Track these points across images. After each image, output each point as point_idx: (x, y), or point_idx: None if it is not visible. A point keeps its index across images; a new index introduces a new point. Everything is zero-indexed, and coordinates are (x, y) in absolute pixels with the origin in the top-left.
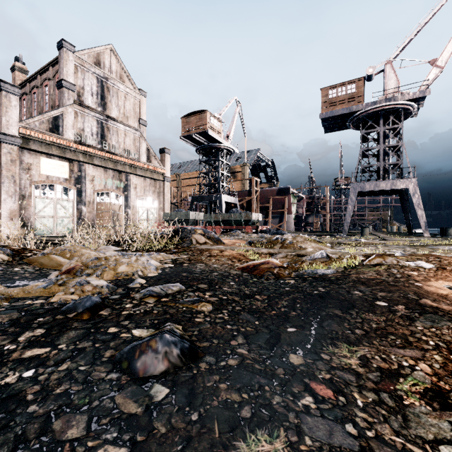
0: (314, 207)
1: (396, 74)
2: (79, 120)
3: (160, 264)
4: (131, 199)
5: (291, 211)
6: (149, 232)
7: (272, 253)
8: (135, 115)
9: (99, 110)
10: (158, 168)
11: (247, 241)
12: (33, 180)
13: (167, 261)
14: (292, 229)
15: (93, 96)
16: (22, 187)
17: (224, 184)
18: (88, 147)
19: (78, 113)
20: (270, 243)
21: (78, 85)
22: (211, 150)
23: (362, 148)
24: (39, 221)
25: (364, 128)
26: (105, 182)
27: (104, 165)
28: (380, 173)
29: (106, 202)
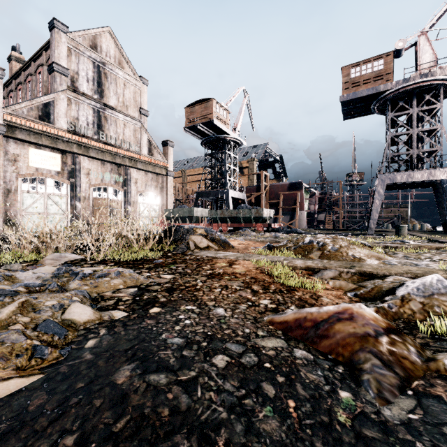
0: (326, 203)
1: (432, 46)
2: (73, 108)
3: (91, 314)
4: (131, 195)
5: (303, 207)
6: (141, 230)
7: (314, 268)
8: (135, 104)
9: (95, 97)
10: (160, 161)
11: (265, 245)
12: (20, 173)
13: (124, 295)
14: (304, 227)
15: (89, 82)
16: (8, 180)
17: (231, 179)
18: (83, 138)
19: (71, 100)
20: (300, 248)
21: (71, 69)
22: (217, 142)
23: (391, 134)
24: (27, 218)
25: (393, 111)
26: (102, 176)
27: (101, 158)
28: (414, 162)
29: (103, 197)
